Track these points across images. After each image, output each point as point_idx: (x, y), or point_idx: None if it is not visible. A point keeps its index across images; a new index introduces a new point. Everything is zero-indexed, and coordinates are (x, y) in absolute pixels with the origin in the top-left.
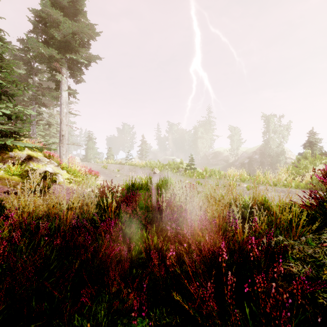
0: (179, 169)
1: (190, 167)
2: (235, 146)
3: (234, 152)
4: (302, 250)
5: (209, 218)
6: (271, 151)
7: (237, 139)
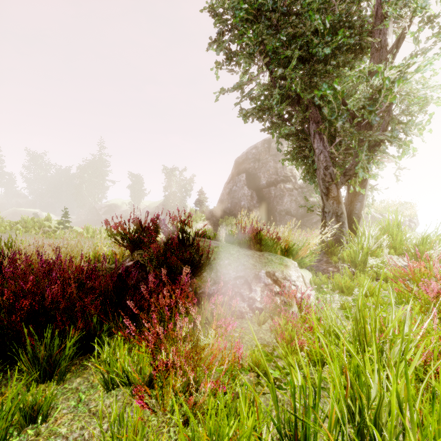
0: (44, 229)
1: (63, 225)
2: (136, 198)
3: (135, 206)
4: (107, 266)
5: (48, 258)
6: (173, 207)
7: (140, 190)
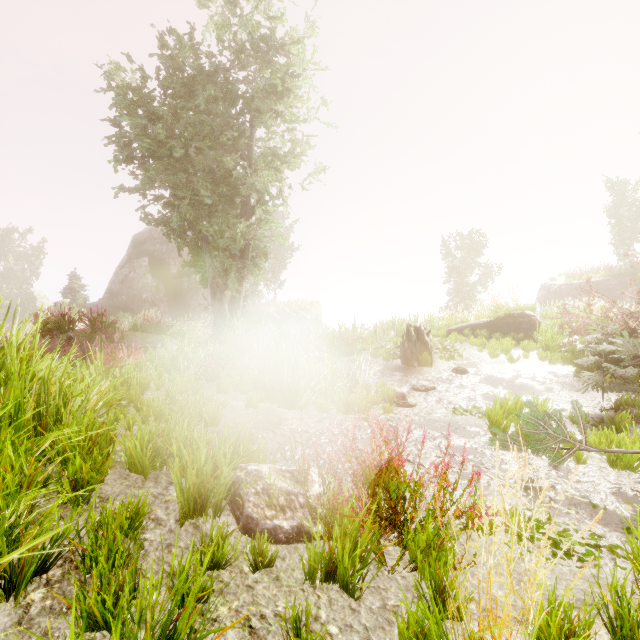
0: None
1: None
2: None
3: None
4: None
5: None
6: (8, 295)
7: None
